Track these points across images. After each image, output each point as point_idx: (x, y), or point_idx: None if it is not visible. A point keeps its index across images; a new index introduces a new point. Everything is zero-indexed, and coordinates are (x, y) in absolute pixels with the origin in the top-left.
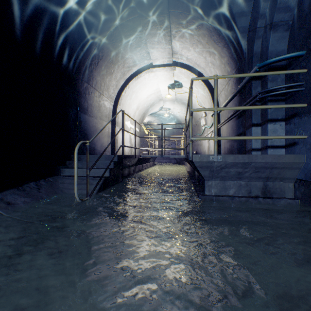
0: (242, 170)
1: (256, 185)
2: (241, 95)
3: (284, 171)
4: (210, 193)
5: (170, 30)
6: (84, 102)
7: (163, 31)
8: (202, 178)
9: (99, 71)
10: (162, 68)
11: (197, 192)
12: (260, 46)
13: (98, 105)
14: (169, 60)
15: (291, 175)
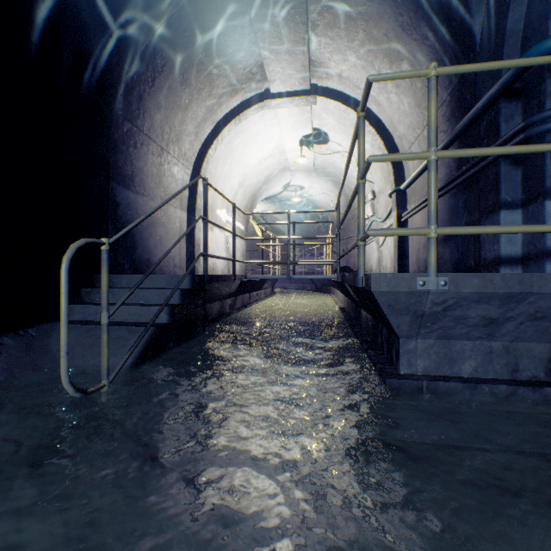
0: (499, 314)
1: (531, 353)
2: (465, 141)
3: None
4: (411, 371)
5: (306, 10)
6: (124, 164)
7: (291, 12)
8: (386, 330)
9: (159, 99)
10: (288, 99)
11: (375, 364)
12: (522, 17)
13: (157, 171)
14: (303, 83)
15: None
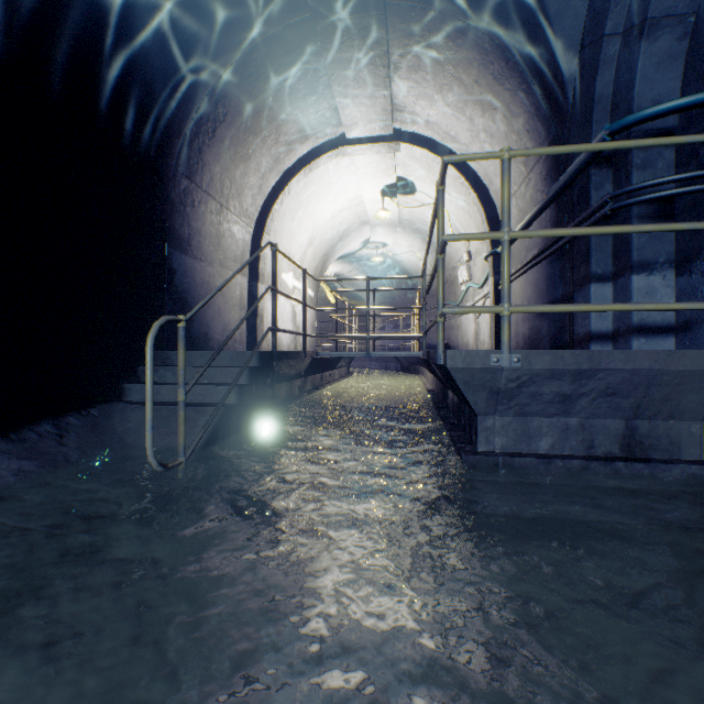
0: (572, 390)
1: (607, 429)
2: (561, 205)
3: (681, 394)
4: (489, 448)
5: (387, 53)
6: (181, 225)
7: (370, 55)
8: (468, 409)
9: (219, 150)
10: (367, 146)
11: (455, 444)
12: (611, 82)
13: (216, 232)
14: (384, 128)
15: (699, 404)
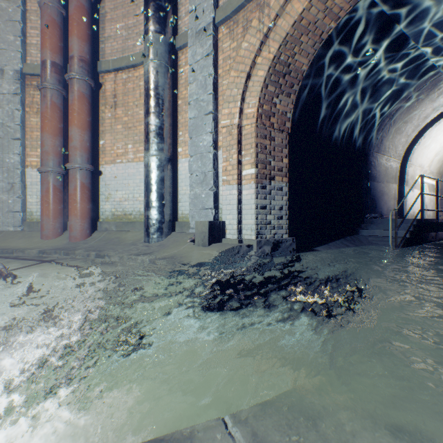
0: None
1: None
2: None
3: None
4: None
5: None
6: (372, 171)
7: None
8: None
9: (388, 136)
10: None
11: None
12: None
13: (384, 169)
14: None
15: None
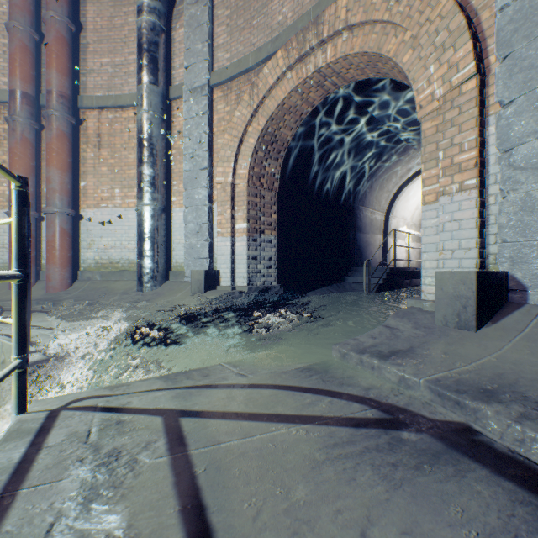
0: None
1: None
2: None
3: None
4: None
5: None
6: (359, 223)
7: None
8: None
9: (372, 192)
10: None
11: None
12: None
13: (370, 221)
14: None
15: None
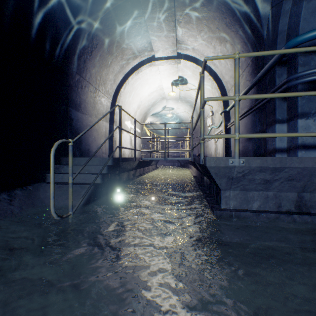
0: (270, 177)
1: (288, 197)
2: (259, 86)
3: None
4: (227, 207)
5: (174, 14)
6: (76, 97)
7: (166, 15)
8: (215, 187)
9: (94, 62)
10: (165, 61)
11: (209, 204)
12: (286, 23)
13: (93, 101)
14: (173, 52)
15: None
